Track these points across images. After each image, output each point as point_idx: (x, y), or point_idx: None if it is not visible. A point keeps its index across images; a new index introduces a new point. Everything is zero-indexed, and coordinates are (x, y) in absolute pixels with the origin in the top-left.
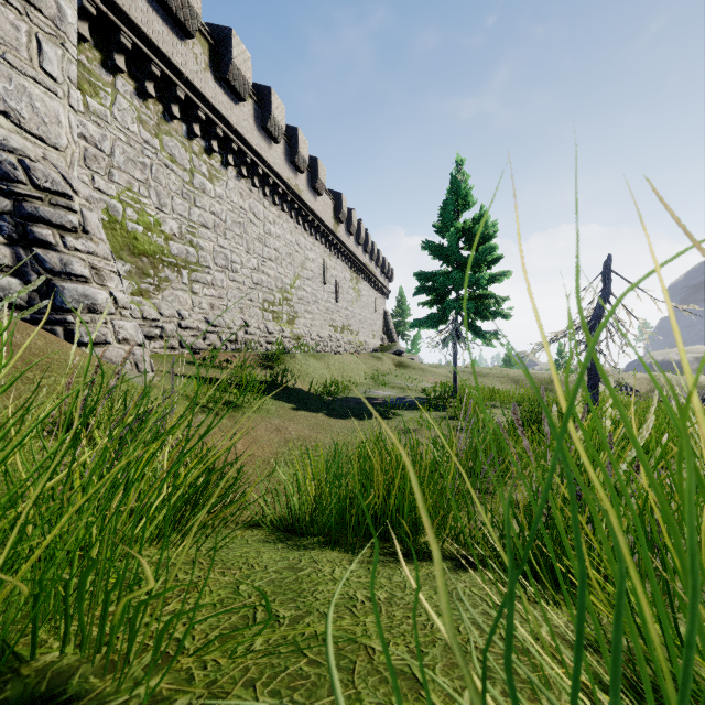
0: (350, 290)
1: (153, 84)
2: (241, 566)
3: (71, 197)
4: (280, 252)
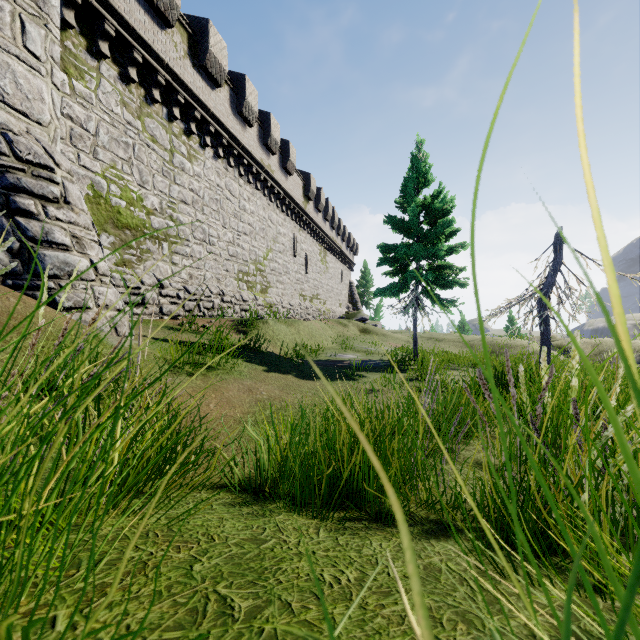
0: (319, 262)
1: (136, 69)
2: (200, 538)
3: (52, 170)
4: (254, 227)
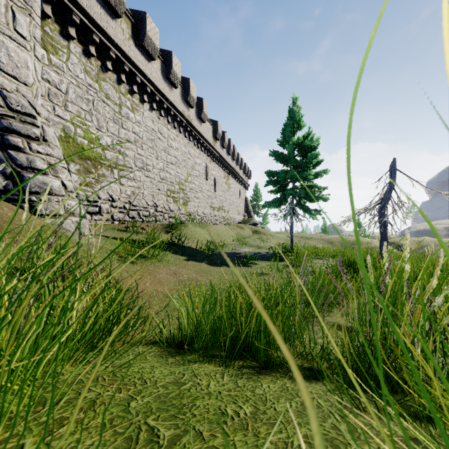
0: (223, 184)
1: (94, 47)
2: (136, 382)
3: (35, 117)
4: (178, 159)
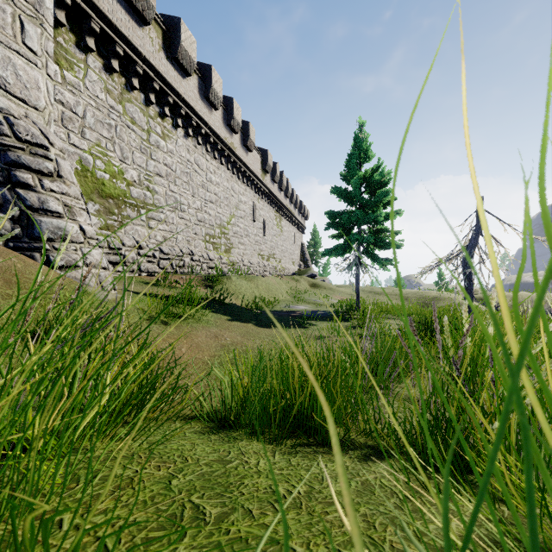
0: (275, 226)
1: (117, 61)
2: (176, 459)
3: (47, 148)
4: (219, 196)
